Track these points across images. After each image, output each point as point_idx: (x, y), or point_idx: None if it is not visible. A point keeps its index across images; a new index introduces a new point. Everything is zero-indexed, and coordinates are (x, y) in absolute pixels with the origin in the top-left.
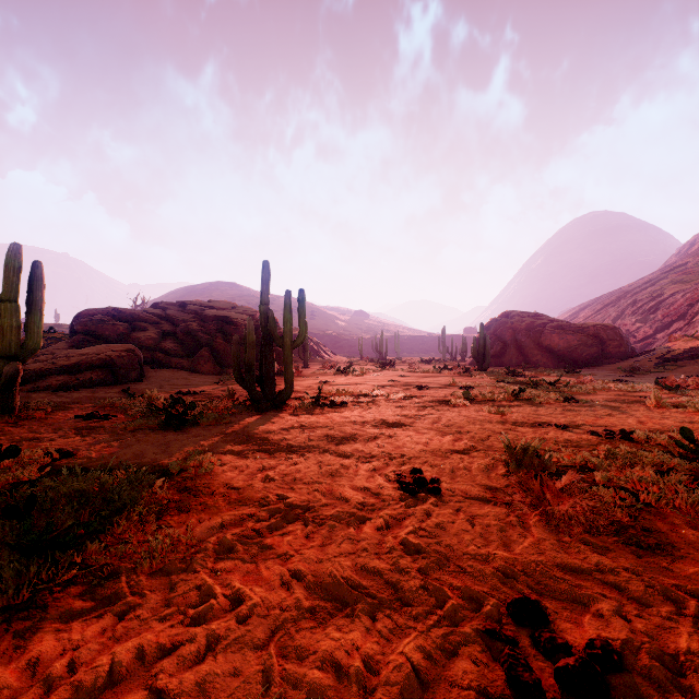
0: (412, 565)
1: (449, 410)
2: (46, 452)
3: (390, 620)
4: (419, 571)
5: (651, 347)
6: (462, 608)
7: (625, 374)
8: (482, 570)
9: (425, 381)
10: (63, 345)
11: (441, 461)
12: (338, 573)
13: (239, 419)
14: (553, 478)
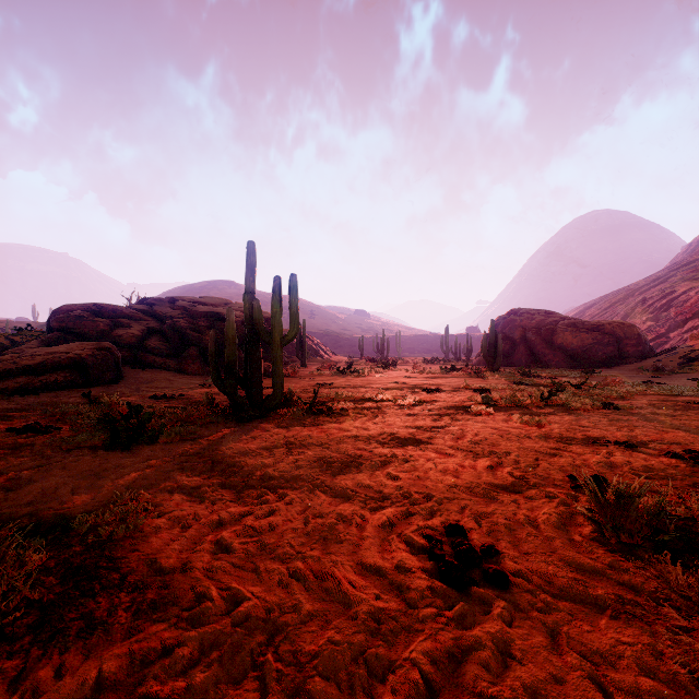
0: None
1: (471, 419)
2: None
3: None
4: None
5: (665, 347)
6: None
7: (648, 374)
8: None
9: (434, 383)
10: (38, 343)
11: (486, 506)
12: None
13: (212, 433)
14: None
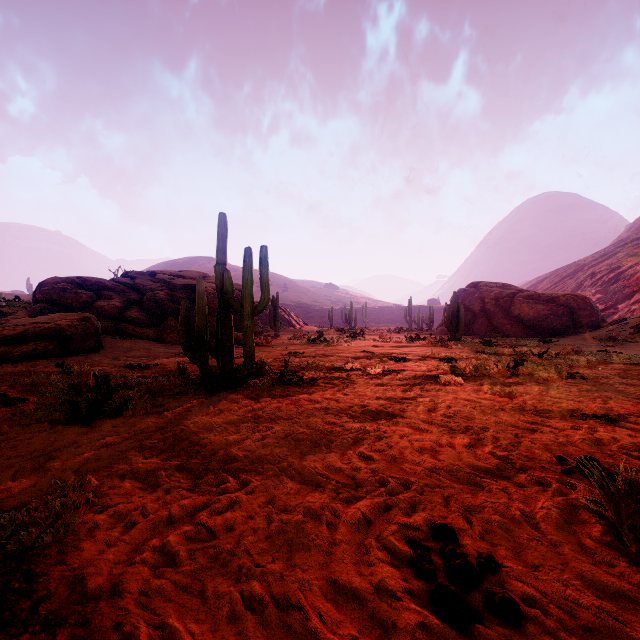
0: None
1: (441, 390)
2: None
3: None
4: None
5: (613, 317)
6: None
7: (602, 343)
8: None
9: (400, 352)
10: (23, 314)
11: (473, 496)
12: None
13: (180, 405)
14: None
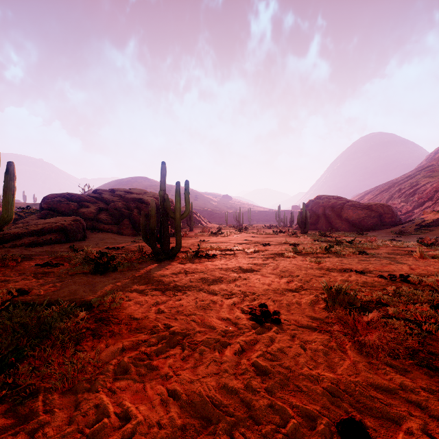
0: (261, 385)
1: (284, 260)
2: (9, 291)
3: (244, 438)
4: (267, 390)
5: (411, 218)
6: (301, 426)
7: (395, 235)
8: (314, 390)
9: (267, 240)
10: (35, 217)
11: (280, 297)
12: (204, 393)
13: (145, 267)
14: (361, 314)
